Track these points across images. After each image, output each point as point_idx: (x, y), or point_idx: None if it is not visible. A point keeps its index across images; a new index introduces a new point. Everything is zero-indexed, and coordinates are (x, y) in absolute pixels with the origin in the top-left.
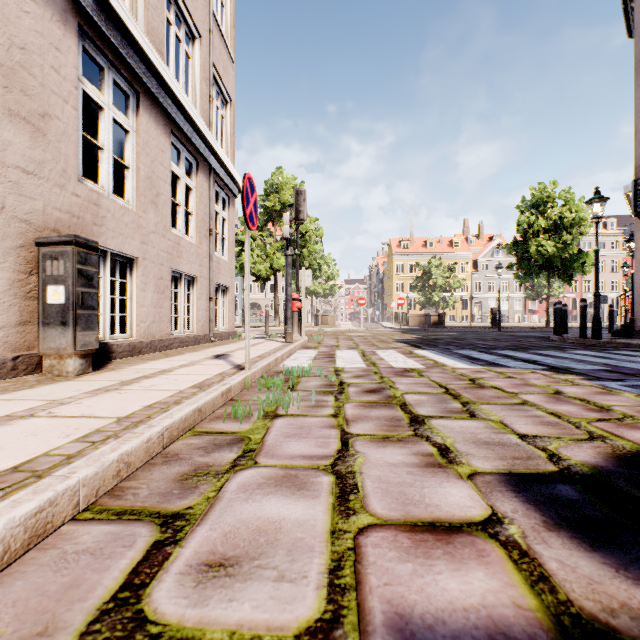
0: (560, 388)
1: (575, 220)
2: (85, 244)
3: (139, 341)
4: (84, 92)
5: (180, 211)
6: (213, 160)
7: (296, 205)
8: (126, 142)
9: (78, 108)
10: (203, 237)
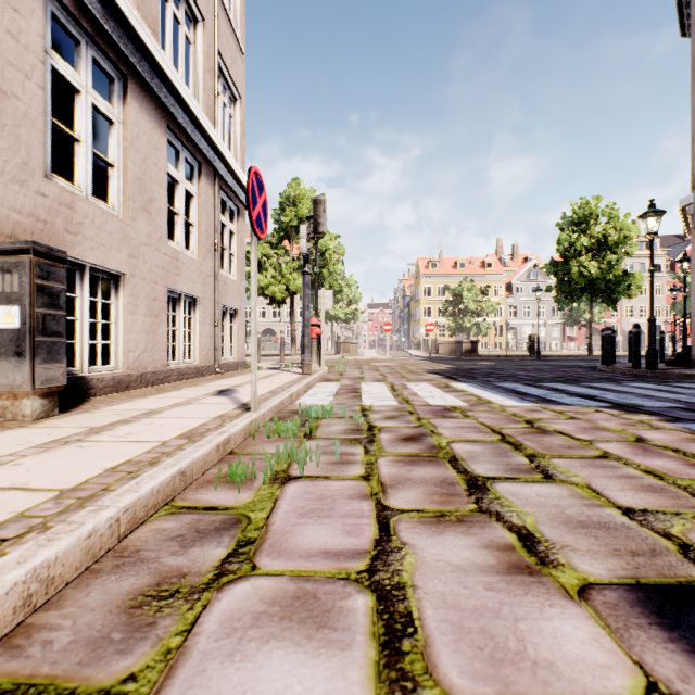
0: (640, 433)
1: (620, 239)
2: (48, 253)
3: (126, 374)
4: (54, 69)
5: (179, 221)
6: (219, 164)
7: (315, 216)
8: (110, 135)
9: (45, 88)
10: (207, 252)
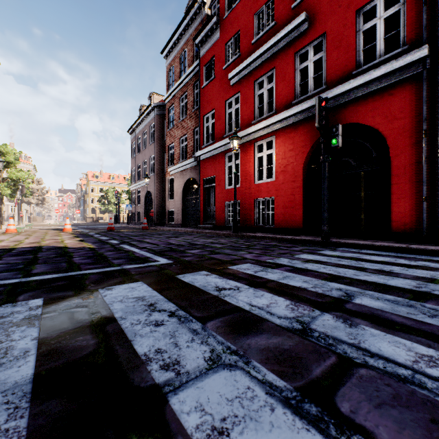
0: None
1: None
2: None
3: None
4: None
5: None
6: None
7: (22, 189)
8: None
9: None
10: None
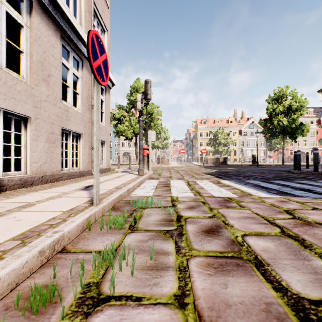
0: None
1: (298, 107)
2: None
3: (31, 176)
4: None
5: (69, 90)
6: None
7: (145, 90)
8: (21, 34)
9: None
10: (87, 109)
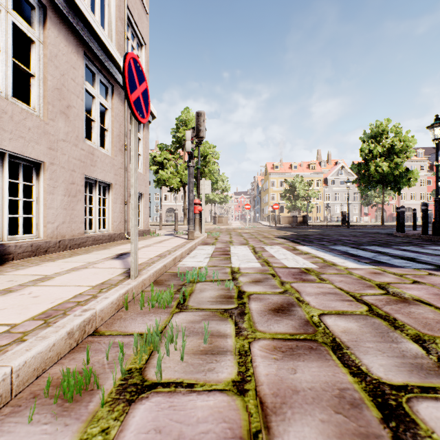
0: None
1: (403, 147)
2: None
3: (45, 241)
4: None
5: (95, 126)
6: None
7: (197, 125)
8: (32, 51)
9: None
10: (118, 151)
